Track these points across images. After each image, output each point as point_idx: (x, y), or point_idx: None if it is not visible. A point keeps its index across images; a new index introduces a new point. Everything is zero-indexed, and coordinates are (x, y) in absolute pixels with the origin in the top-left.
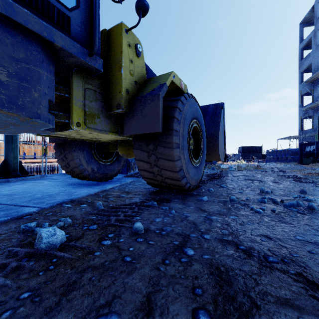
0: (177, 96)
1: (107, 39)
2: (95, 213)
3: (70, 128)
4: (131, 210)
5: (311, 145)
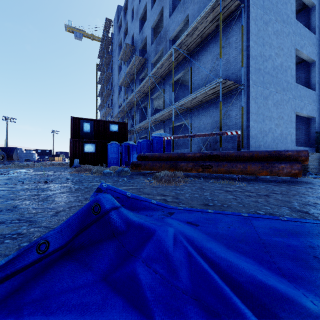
0: None
1: None
2: None
3: None
4: None
5: None
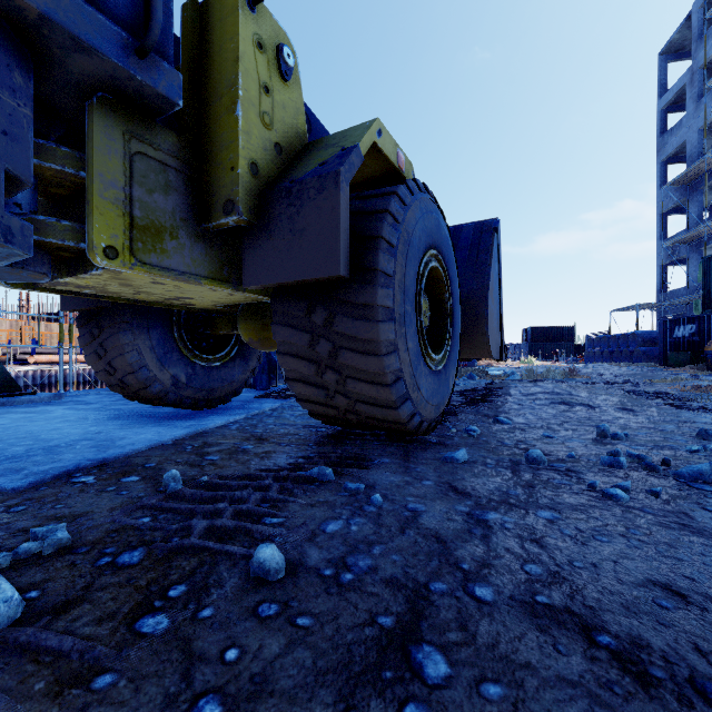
0: (389, 186)
1: (201, 28)
2: (153, 505)
3: (95, 267)
4: (259, 495)
5: (686, 324)
